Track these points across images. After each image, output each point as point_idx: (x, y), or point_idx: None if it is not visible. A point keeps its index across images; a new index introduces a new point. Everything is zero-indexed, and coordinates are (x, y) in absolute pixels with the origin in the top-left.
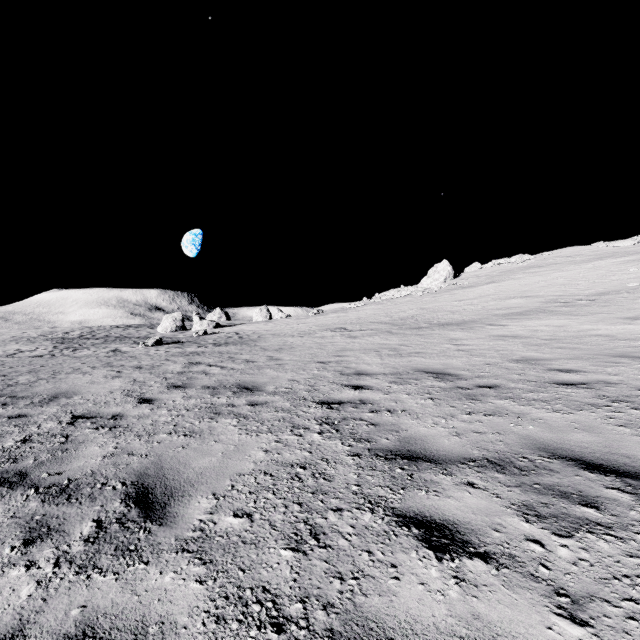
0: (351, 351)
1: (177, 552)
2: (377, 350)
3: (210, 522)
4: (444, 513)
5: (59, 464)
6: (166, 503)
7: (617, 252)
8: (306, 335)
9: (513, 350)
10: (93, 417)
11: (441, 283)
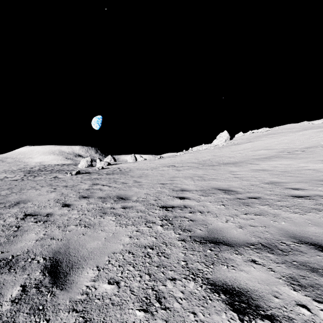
0: (178, 178)
1: (69, 311)
2: (191, 177)
3: (93, 288)
4: (240, 282)
5: (10, 245)
6: (67, 273)
7: (314, 126)
8: (154, 169)
9: (264, 177)
10: (36, 215)
11: (223, 142)
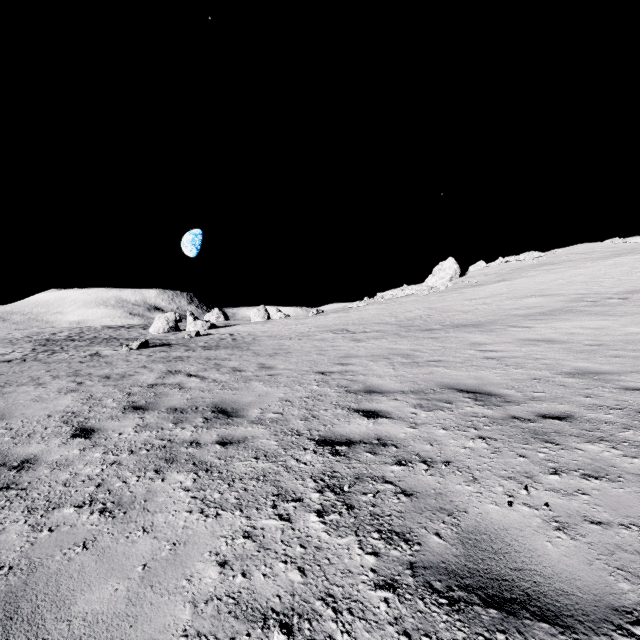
0: (356, 358)
1: None
2: (387, 357)
3: None
4: None
5: None
6: None
7: (636, 248)
8: (305, 337)
9: (557, 359)
10: None
11: (447, 281)
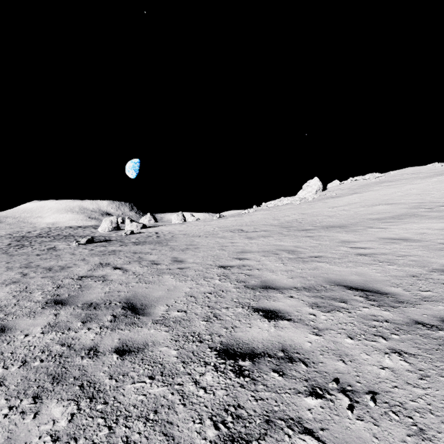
0: (251, 253)
1: None
2: (276, 252)
3: None
4: None
5: None
6: None
7: None
8: (210, 235)
9: (421, 256)
10: None
11: (313, 194)
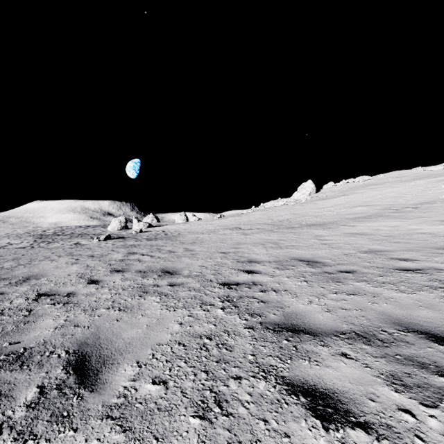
0: (244, 244)
1: (102, 419)
2: (263, 244)
3: (132, 389)
4: (325, 382)
5: (20, 334)
6: (98, 370)
7: (431, 174)
8: (212, 233)
9: (362, 244)
10: (53, 295)
11: (307, 196)
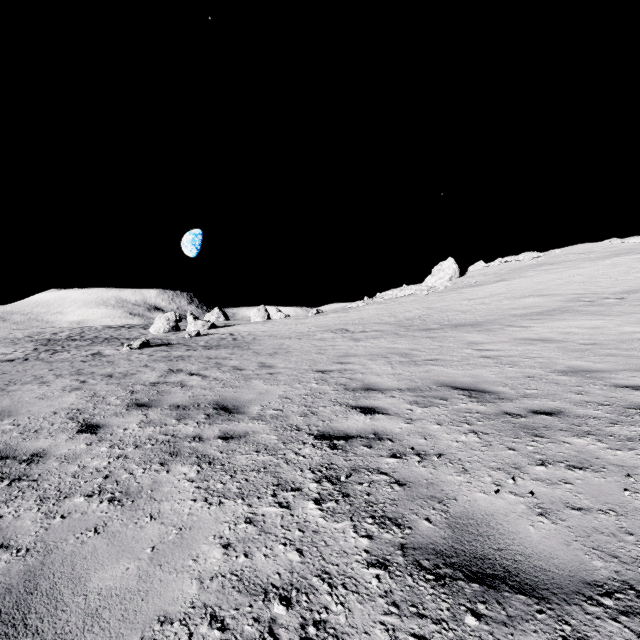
0: (355, 357)
1: None
2: (385, 356)
3: None
4: None
5: None
6: None
7: (634, 248)
8: (304, 337)
9: (551, 357)
10: (3, 457)
11: (446, 282)
